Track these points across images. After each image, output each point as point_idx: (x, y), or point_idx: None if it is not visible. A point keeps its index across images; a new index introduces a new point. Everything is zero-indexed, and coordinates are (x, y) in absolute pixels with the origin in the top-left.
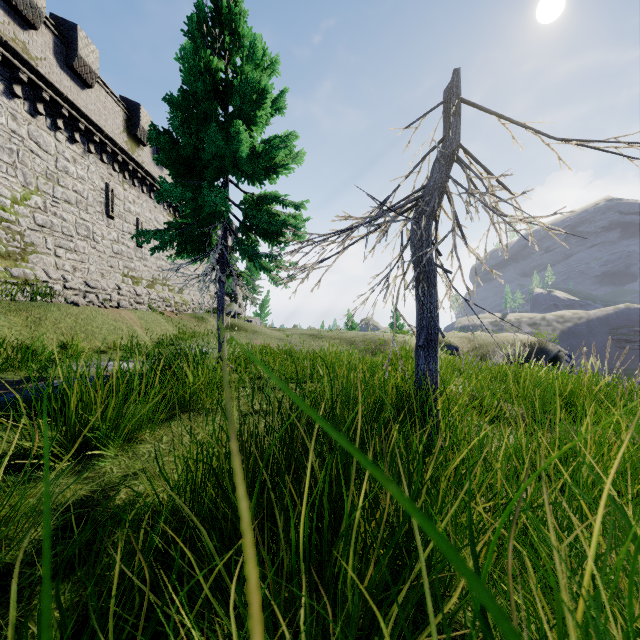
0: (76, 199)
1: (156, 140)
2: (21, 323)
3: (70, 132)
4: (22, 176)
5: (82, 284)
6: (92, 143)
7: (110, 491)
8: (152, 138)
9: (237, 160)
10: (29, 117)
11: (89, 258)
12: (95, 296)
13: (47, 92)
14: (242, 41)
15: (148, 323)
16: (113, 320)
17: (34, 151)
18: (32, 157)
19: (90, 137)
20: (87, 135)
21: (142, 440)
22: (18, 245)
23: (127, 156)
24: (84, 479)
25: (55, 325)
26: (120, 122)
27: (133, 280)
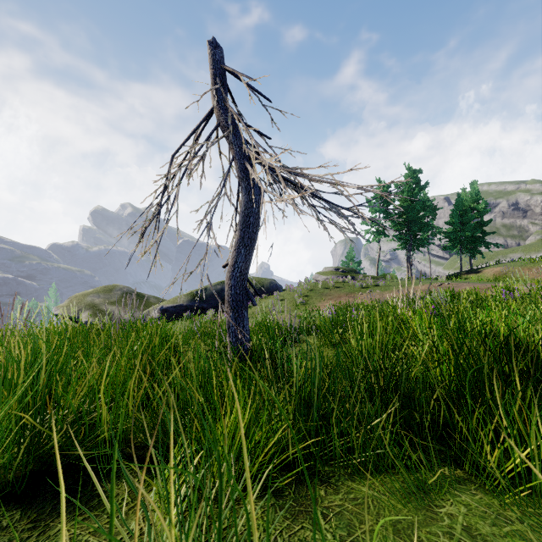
0: None
1: None
2: None
3: None
4: None
5: None
6: None
7: None
8: None
9: None
10: None
11: None
12: None
13: None
14: None
15: None
16: None
17: None
18: None
19: None
20: None
21: None
22: None
23: None
24: None
25: None
26: None
27: None
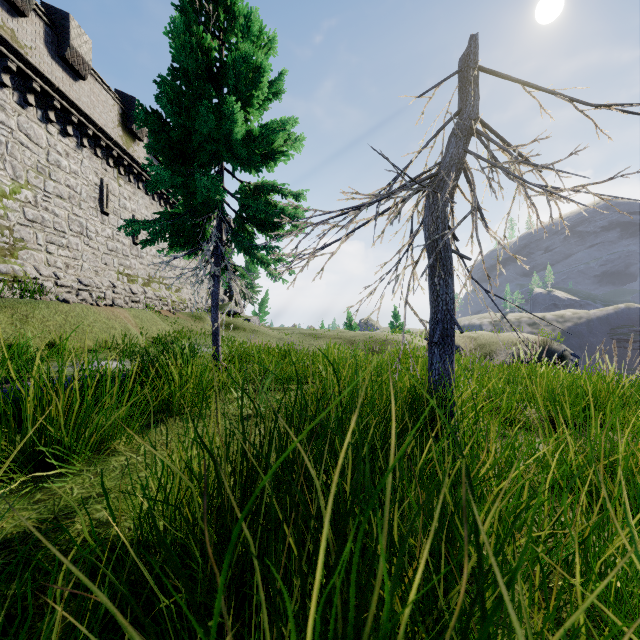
0: (69, 194)
1: (143, 120)
2: (6, 320)
3: (62, 125)
4: (11, 169)
5: (75, 281)
6: (85, 137)
7: (64, 519)
8: (139, 118)
9: (232, 144)
10: (19, 108)
11: (82, 255)
12: (88, 294)
13: (38, 82)
14: (238, 20)
15: (143, 322)
16: (106, 318)
17: (24, 143)
18: (22, 150)
19: (83, 130)
20: (80, 128)
21: (116, 451)
22: (7, 240)
23: (122, 151)
24: (34, 503)
25: (43, 323)
26: (115, 116)
27: (129, 278)
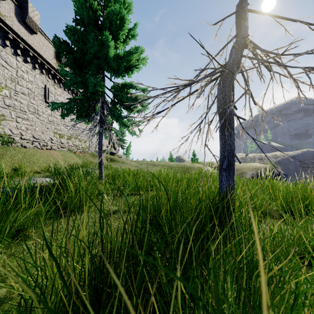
0: (28, 92)
1: (59, 46)
2: None
3: (24, 57)
4: None
5: (31, 137)
6: (37, 63)
7: None
8: (56, 45)
9: (108, 60)
10: (1, 47)
11: (35, 123)
12: (38, 143)
13: (11, 34)
14: None
15: (66, 157)
16: (46, 156)
17: (4, 66)
18: (3, 69)
19: (36, 60)
20: (34, 59)
21: (28, 237)
22: None
23: (56, 71)
24: None
25: (11, 158)
26: (52, 53)
27: (59, 135)
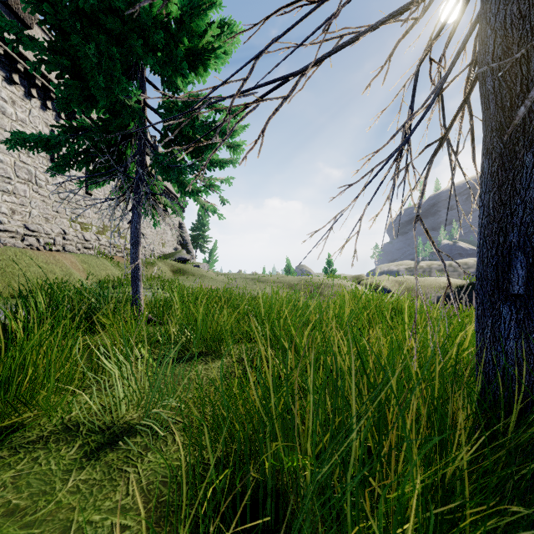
0: None
1: None
2: None
3: (8, 72)
4: None
5: (20, 227)
6: (34, 87)
7: None
8: None
9: (143, 26)
10: None
11: (31, 202)
12: (36, 239)
13: None
14: None
15: (92, 267)
16: (44, 262)
17: None
18: None
19: (31, 80)
20: (28, 78)
21: None
22: None
23: None
24: None
25: None
26: None
27: (82, 226)
